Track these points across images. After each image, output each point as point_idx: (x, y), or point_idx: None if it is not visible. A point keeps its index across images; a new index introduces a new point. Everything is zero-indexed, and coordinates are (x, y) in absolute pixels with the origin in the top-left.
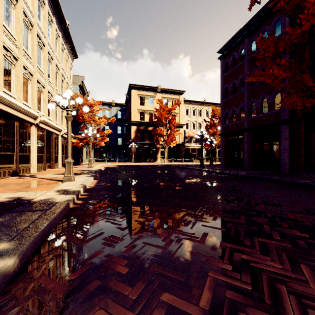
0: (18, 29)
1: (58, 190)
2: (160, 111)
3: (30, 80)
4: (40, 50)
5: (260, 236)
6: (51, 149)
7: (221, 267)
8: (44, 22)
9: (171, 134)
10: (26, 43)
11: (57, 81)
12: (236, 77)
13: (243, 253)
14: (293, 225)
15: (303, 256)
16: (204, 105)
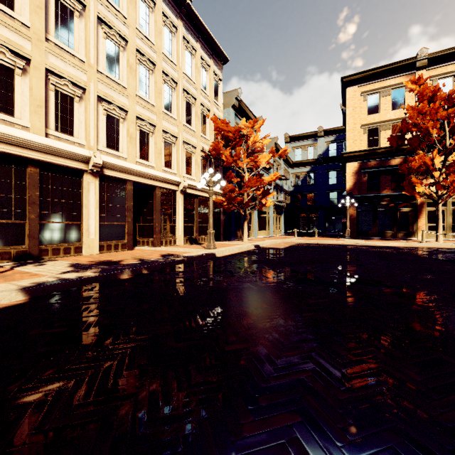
0: (31, 7)
1: None
2: (419, 109)
3: (79, 98)
4: (118, 49)
5: None
6: (154, 215)
7: None
8: (127, 2)
9: None
10: (71, 35)
11: (173, 103)
12: None
13: None
14: None
15: None
16: None
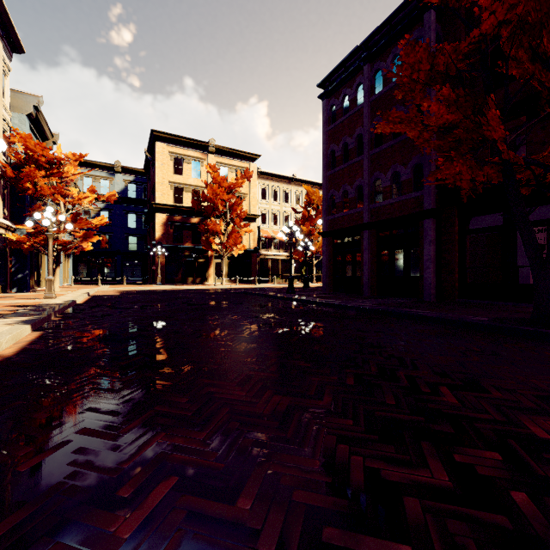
0: None
1: None
2: (214, 188)
3: None
4: None
5: None
6: None
7: None
8: None
9: (234, 231)
10: None
11: None
12: (349, 132)
13: None
14: None
15: None
16: (292, 184)
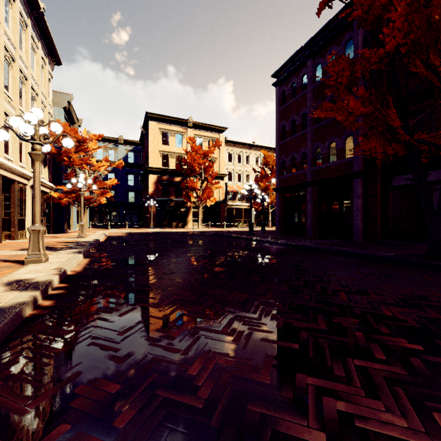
0: None
1: (9, 282)
2: (192, 155)
3: None
4: None
5: (354, 356)
6: (11, 208)
7: (307, 438)
8: None
9: (208, 187)
10: None
11: (23, 98)
12: (296, 111)
13: (337, 398)
14: (394, 329)
15: (430, 392)
16: (252, 149)
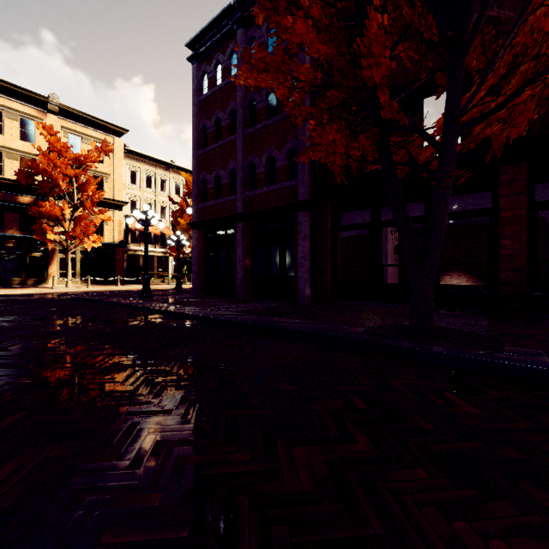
0: None
1: None
2: (51, 157)
3: None
4: None
5: None
6: None
7: None
8: None
9: (84, 217)
10: None
11: None
12: (222, 105)
13: None
14: None
15: None
16: (171, 171)
